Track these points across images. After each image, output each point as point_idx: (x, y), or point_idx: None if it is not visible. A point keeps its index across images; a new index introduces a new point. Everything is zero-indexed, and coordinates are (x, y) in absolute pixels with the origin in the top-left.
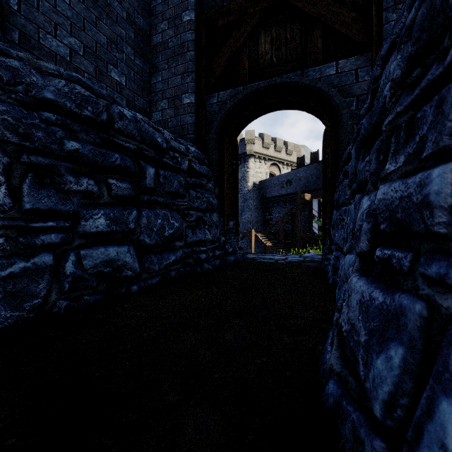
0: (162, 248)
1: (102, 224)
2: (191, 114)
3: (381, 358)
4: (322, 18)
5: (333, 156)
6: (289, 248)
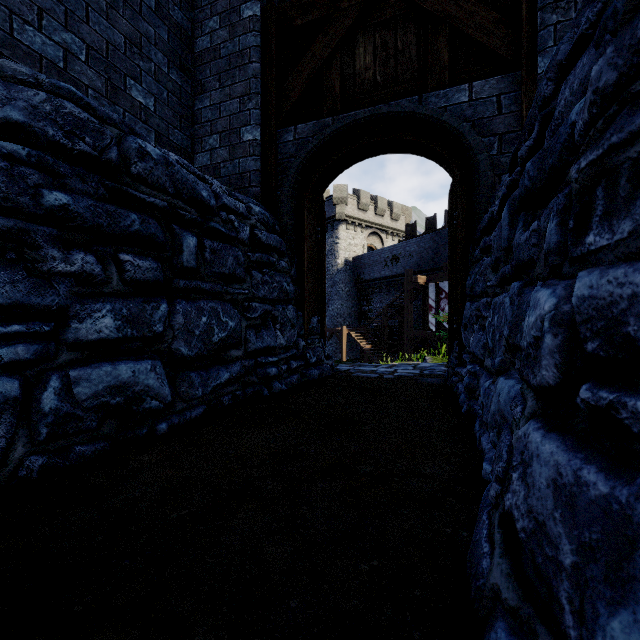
0: (208, 360)
1: (109, 326)
2: (254, 157)
3: (622, 619)
4: (449, 18)
5: (465, 222)
6: (395, 352)
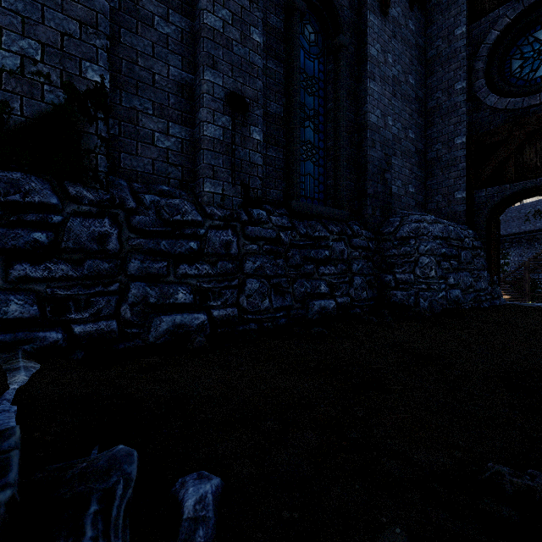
0: (464, 292)
1: (452, 280)
2: (462, 205)
3: None
4: None
5: None
6: None
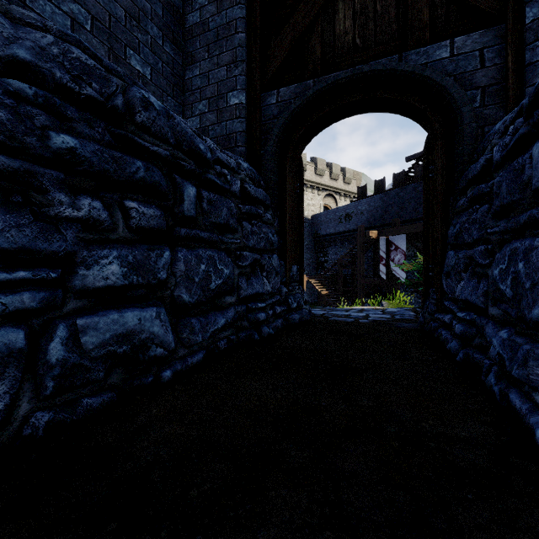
0: (205, 306)
1: (115, 273)
2: (240, 119)
3: None
4: None
5: (445, 174)
6: (348, 297)
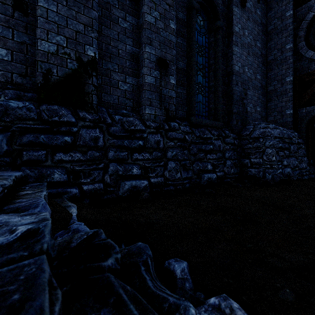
0: (293, 169)
1: (286, 163)
2: (290, 118)
3: None
4: None
5: None
6: None
